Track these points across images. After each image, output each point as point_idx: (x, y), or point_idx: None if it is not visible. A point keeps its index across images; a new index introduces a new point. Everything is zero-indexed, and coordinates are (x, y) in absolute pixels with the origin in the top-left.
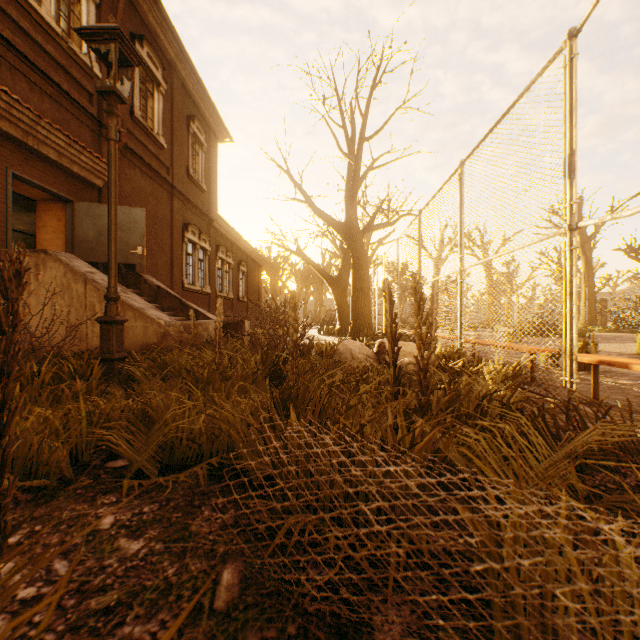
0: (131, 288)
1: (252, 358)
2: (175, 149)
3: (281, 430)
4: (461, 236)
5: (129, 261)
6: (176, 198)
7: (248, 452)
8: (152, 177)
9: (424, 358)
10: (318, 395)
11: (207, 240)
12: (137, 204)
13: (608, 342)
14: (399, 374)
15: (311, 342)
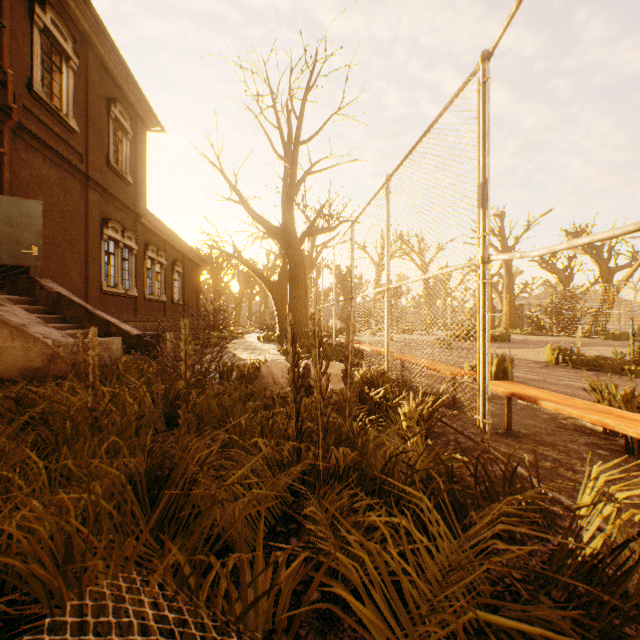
0: (23, 295)
1: (148, 393)
2: (91, 134)
3: (138, 520)
4: (388, 253)
5: (20, 262)
6: (92, 189)
7: (56, 587)
8: (59, 164)
9: (323, 416)
10: (189, 471)
11: (133, 238)
12: (38, 194)
13: (524, 347)
14: (301, 427)
15: (232, 363)
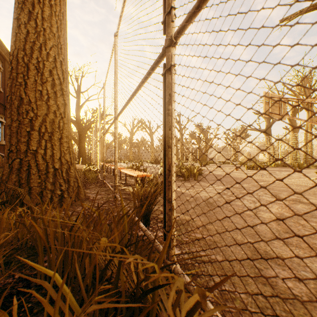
0: None
1: None
2: None
3: None
4: (96, 136)
5: None
6: None
7: None
8: None
9: None
10: None
11: (3, 117)
12: None
13: None
14: None
15: None
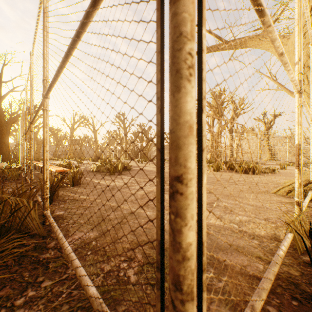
0: None
1: None
2: None
3: None
4: (22, 132)
5: None
6: None
7: None
8: None
9: None
10: None
11: None
12: None
13: None
14: None
15: None
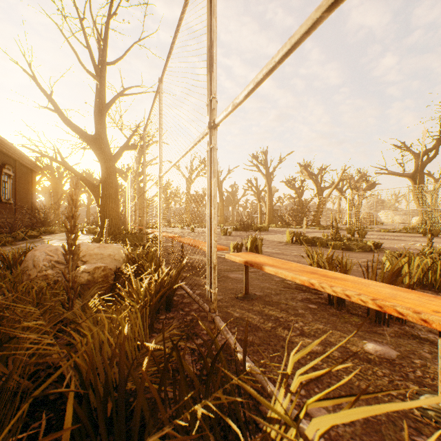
0: None
1: None
2: None
3: None
4: (160, 146)
5: None
6: None
7: None
8: None
9: None
10: None
11: None
12: None
13: (276, 234)
14: None
15: None
